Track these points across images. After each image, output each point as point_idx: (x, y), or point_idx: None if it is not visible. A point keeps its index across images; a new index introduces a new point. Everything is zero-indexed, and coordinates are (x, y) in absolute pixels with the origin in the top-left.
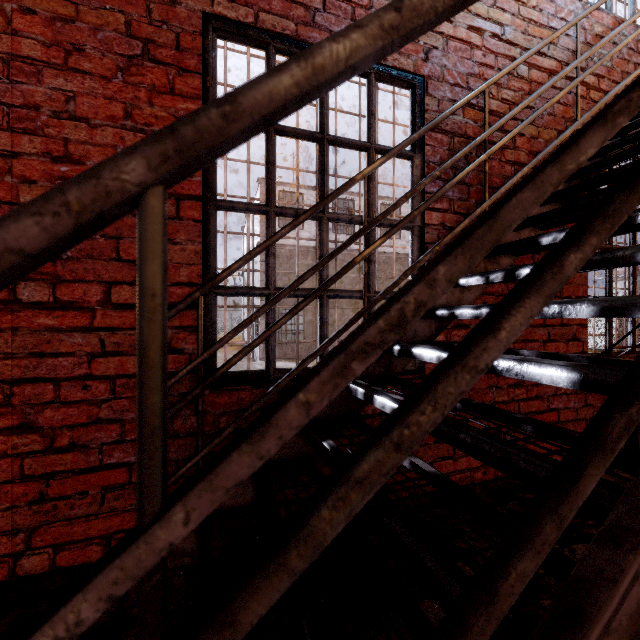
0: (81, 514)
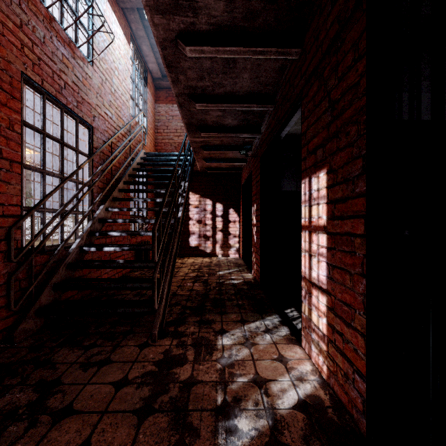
0: None
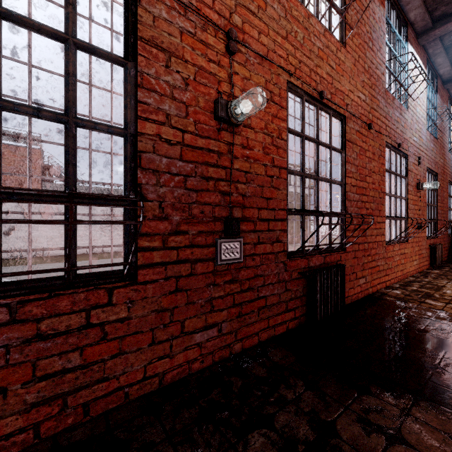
0: (445, 253)
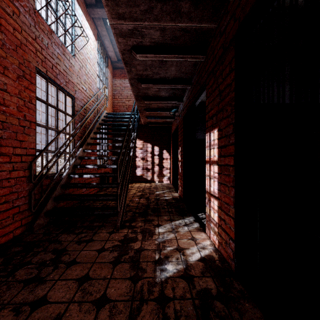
0: (7, 224)
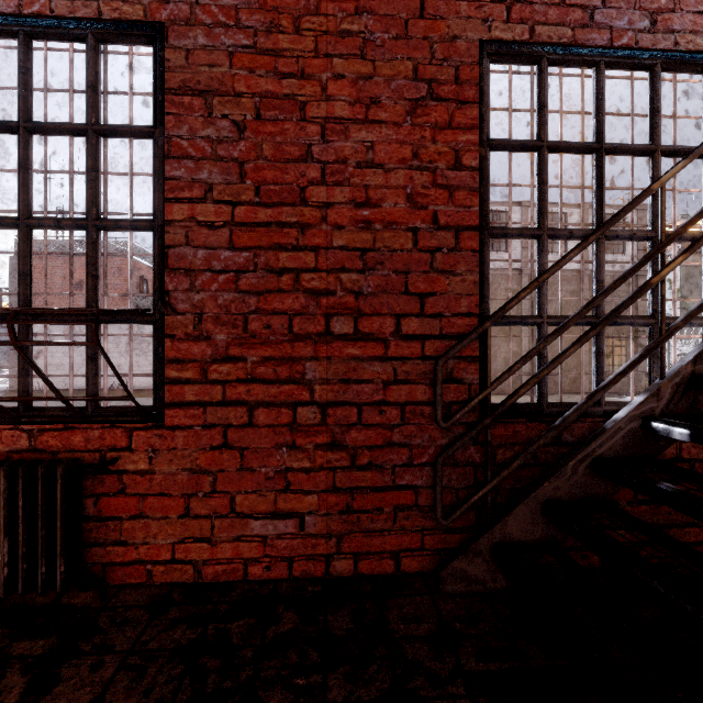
0: (377, 528)
